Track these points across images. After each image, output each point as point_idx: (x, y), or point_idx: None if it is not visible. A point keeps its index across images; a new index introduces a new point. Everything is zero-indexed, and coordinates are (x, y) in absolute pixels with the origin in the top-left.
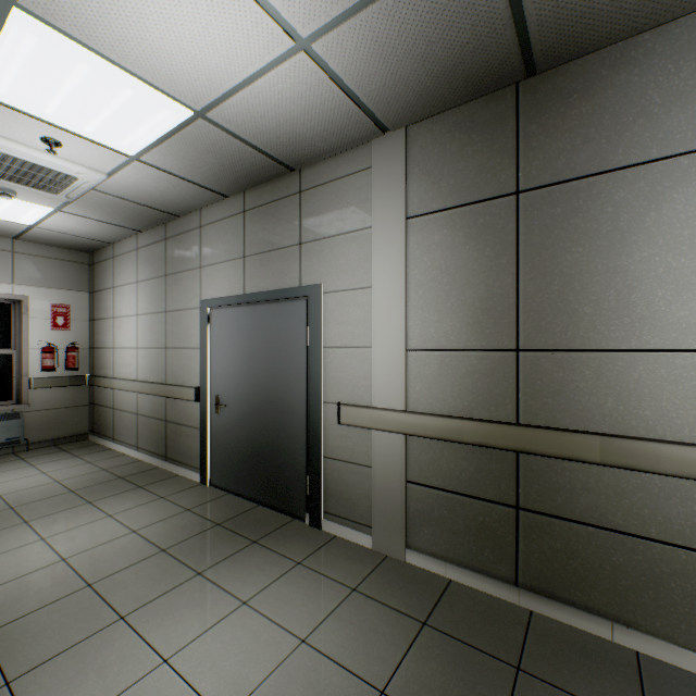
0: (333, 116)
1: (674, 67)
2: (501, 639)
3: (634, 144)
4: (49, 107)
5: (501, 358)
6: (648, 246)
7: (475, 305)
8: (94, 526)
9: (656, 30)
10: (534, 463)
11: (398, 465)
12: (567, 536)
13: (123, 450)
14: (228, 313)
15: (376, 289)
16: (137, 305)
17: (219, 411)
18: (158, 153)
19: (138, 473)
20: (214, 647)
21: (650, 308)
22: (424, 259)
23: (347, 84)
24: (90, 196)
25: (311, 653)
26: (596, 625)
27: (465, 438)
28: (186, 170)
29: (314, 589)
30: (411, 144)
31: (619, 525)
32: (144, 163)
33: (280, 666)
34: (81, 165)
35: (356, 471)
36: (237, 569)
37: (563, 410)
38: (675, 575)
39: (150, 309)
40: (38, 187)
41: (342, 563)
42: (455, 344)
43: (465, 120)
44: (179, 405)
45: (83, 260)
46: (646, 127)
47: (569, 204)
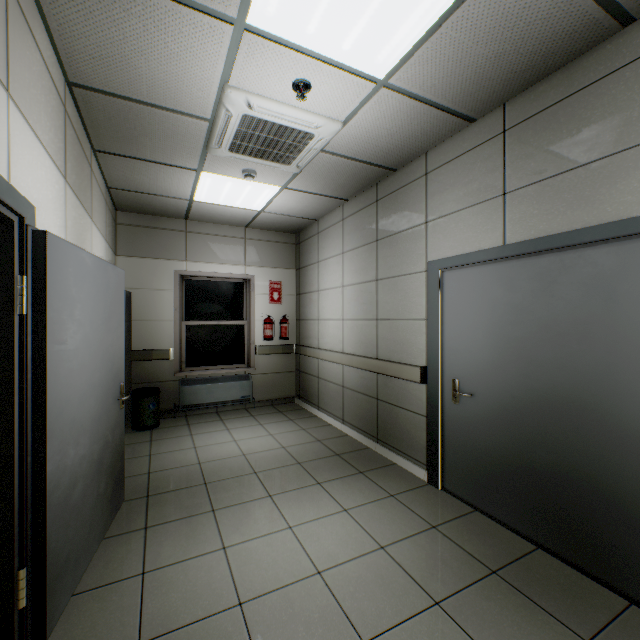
0: None
1: None
2: None
3: None
4: (313, 18)
5: None
6: None
7: None
8: (333, 523)
9: None
10: None
11: None
12: None
13: (328, 420)
14: (474, 274)
15: None
16: (342, 276)
17: (457, 400)
18: (415, 63)
19: (351, 452)
20: None
21: None
22: None
23: None
24: (316, 161)
25: None
26: None
27: None
28: (439, 84)
29: None
30: None
31: None
32: (389, 90)
33: None
34: (320, 116)
35: None
36: None
37: None
38: None
39: (357, 279)
40: (276, 159)
41: None
42: None
43: None
44: (395, 383)
45: (291, 241)
46: None
47: None
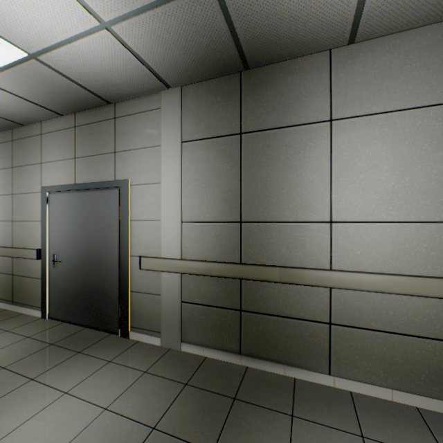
0: (133, 73)
1: (311, 78)
2: (228, 385)
3: (294, 114)
4: None
5: (233, 226)
6: (300, 168)
7: (219, 196)
8: None
9: (303, 58)
10: (249, 285)
11: (176, 292)
12: (264, 323)
13: None
14: (63, 197)
15: (164, 184)
16: None
17: (55, 265)
18: None
19: None
20: (38, 425)
21: (301, 200)
22: (192, 167)
23: (139, 55)
24: None
25: (110, 415)
26: (277, 368)
27: (214, 273)
28: (26, 93)
29: (118, 376)
30: (184, 97)
31: (288, 314)
32: None
33: (87, 427)
34: None
35: (151, 298)
36: (63, 372)
37: (263, 254)
38: (311, 336)
39: None
40: None
41: (139, 357)
42: (208, 218)
43: (214, 88)
44: (24, 262)
45: None
46: (299, 107)
47: (265, 143)
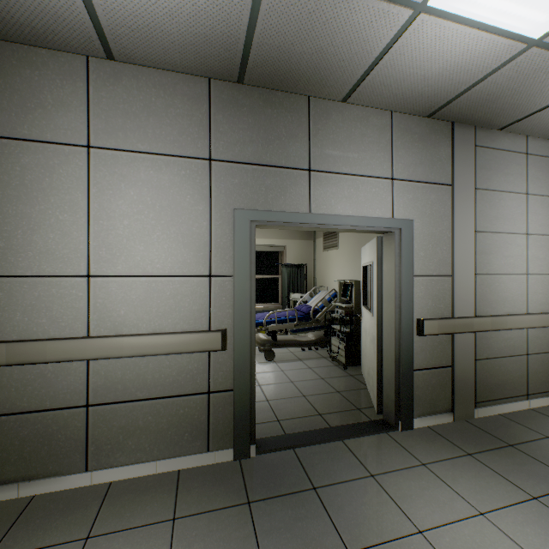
0: None
1: (62, 84)
2: None
3: (36, 125)
4: None
5: None
6: (46, 202)
7: None
8: None
9: (51, 52)
10: None
11: None
12: None
13: None
14: None
15: None
16: None
17: None
18: None
19: None
20: None
21: (47, 246)
22: None
23: None
24: None
25: None
26: (7, 492)
27: None
28: None
29: None
30: None
31: (26, 407)
32: None
33: None
34: None
35: None
36: None
37: None
38: (62, 429)
39: None
40: None
41: None
42: None
43: None
44: None
45: None
46: (44, 117)
47: None
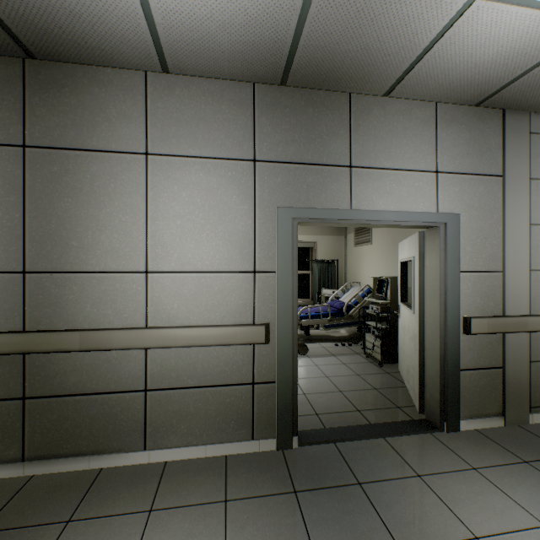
0: None
1: (124, 98)
2: None
3: (103, 137)
4: None
5: (11, 279)
6: (111, 205)
7: None
8: None
9: (115, 70)
10: (38, 360)
11: None
12: (62, 408)
13: None
14: None
15: None
16: None
17: None
18: None
19: None
20: None
21: (112, 245)
22: None
23: None
24: None
25: None
26: (80, 463)
27: None
28: None
29: None
30: None
31: (95, 389)
32: None
33: None
34: None
35: None
36: None
37: (60, 316)
38: (125, 410)
39: None
40: None
41: None
42: None
43: None
44: None
45: None
46: (110, 129)
47: (63, 166)
